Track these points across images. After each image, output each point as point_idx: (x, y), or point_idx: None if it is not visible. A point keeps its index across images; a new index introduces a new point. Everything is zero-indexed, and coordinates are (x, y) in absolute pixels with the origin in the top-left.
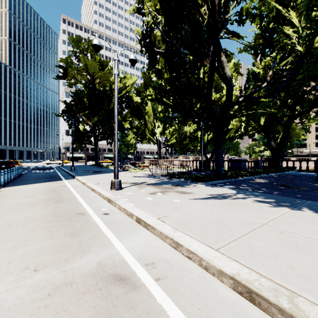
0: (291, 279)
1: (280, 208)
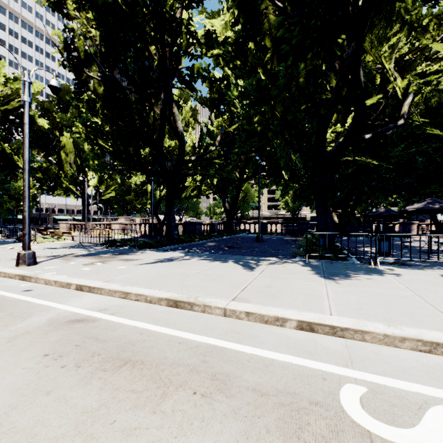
0: (200, 293)
1: (215, 262)
